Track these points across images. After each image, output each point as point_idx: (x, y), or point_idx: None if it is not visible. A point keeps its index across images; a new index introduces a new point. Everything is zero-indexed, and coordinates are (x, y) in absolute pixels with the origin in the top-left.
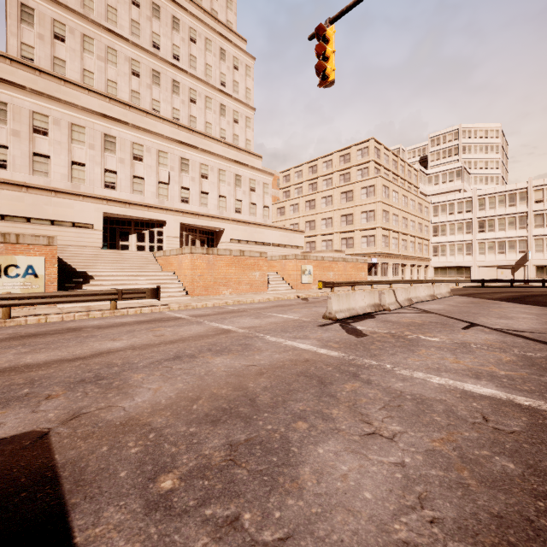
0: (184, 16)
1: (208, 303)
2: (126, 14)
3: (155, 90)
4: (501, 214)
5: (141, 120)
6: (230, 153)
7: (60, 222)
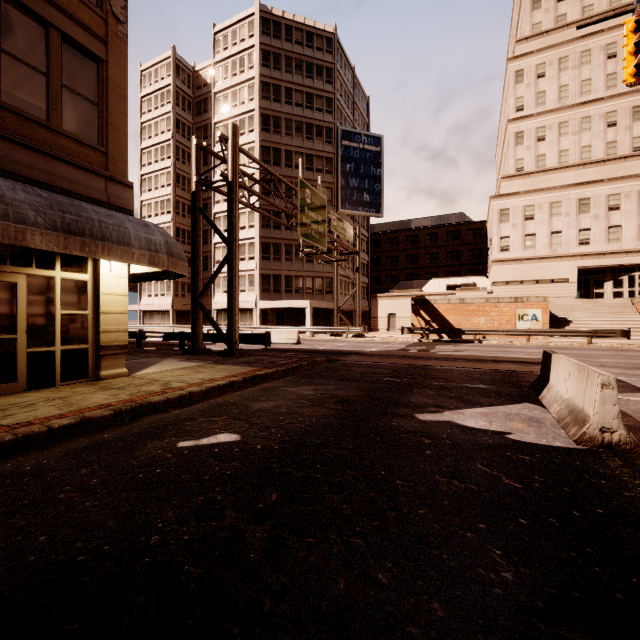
0: None
1: None
2: (601, 74)
3: (635, 127)
4: None
5: (617, 168)
6: None
7: (542, 281)
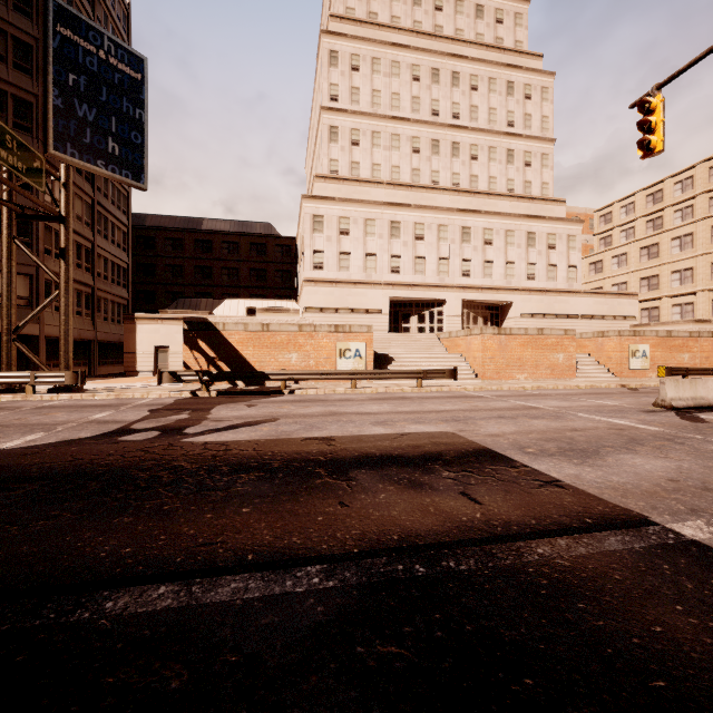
0: (464, 66)
1: (504, 387)
2: (408, 93)
3: (434, 160)
4: None
5: (421, 197)
6: (520, 207)
7: (357, 310)
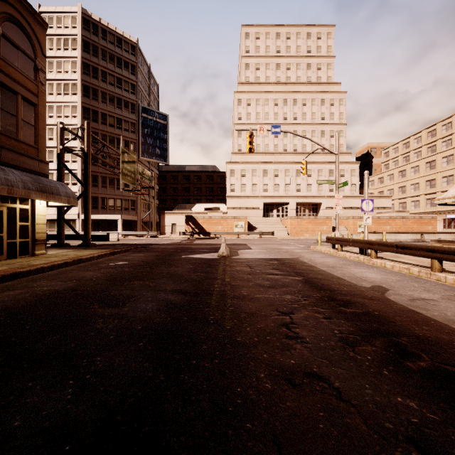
0: (299, 95)
1: (292, 238)
2: (272, 112)
3: (284, 140)
4: None
5: (278, 157)
6: (326, 157)
7: (249, 208)
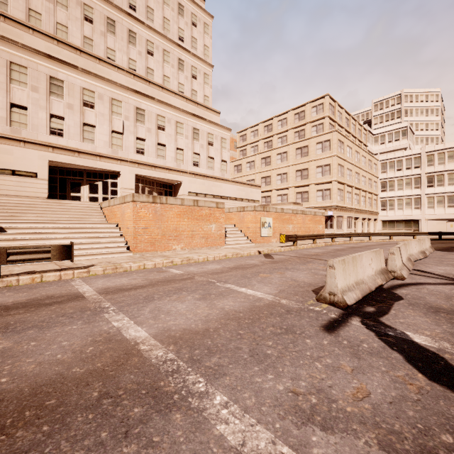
0: None
1: (148, 264)
2: None
3: (109, 38)
4: (450, 169)
5: (93, 66)
6: (188, 107)
7: None
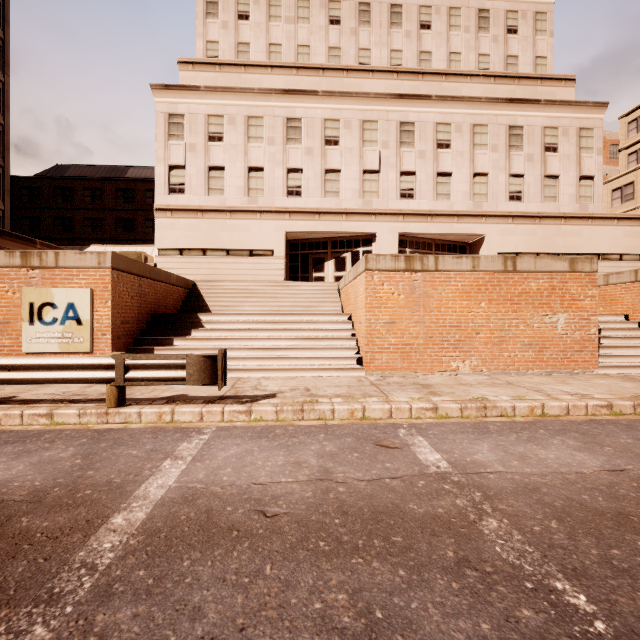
0: None
1: (372, 407)
2: None
3: (362, 33)
4: None
5: (340, 84)
6: (497, 92)
7: (236, 251)
